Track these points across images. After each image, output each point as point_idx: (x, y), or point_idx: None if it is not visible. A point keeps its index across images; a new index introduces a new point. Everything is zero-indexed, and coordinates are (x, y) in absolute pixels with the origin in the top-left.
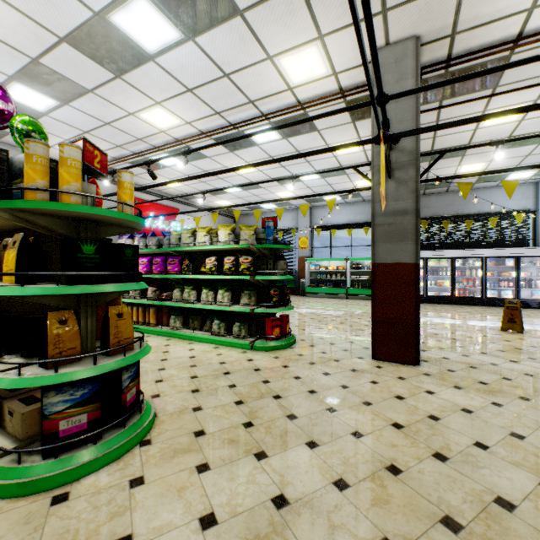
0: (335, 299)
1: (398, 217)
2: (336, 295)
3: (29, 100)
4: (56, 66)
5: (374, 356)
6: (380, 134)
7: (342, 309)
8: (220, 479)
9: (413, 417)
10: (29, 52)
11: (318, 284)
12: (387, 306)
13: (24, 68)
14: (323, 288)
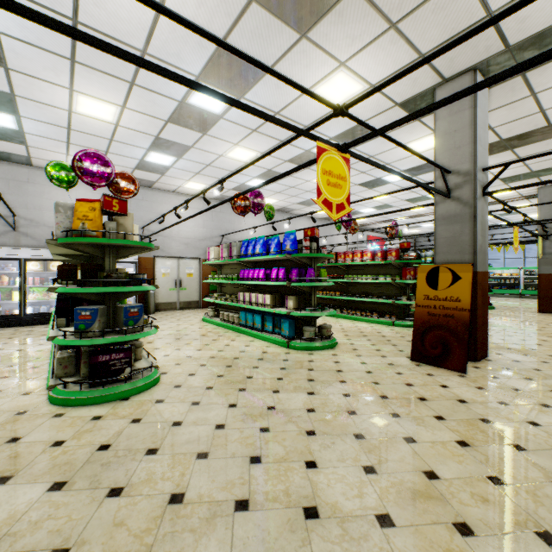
0: (509, 298)
1: (551, 255)
2: (509, 295)
3: (365, 211)
4: (391, 204)
5: (538, 311)
6: (538, 237)
7: (517, 302)
8: (494, 319)
9: (550, 319)
10: (387, 203)
11: (492, 287)
12: (545, 291)
13: (378, 205)
14: (497, 290)
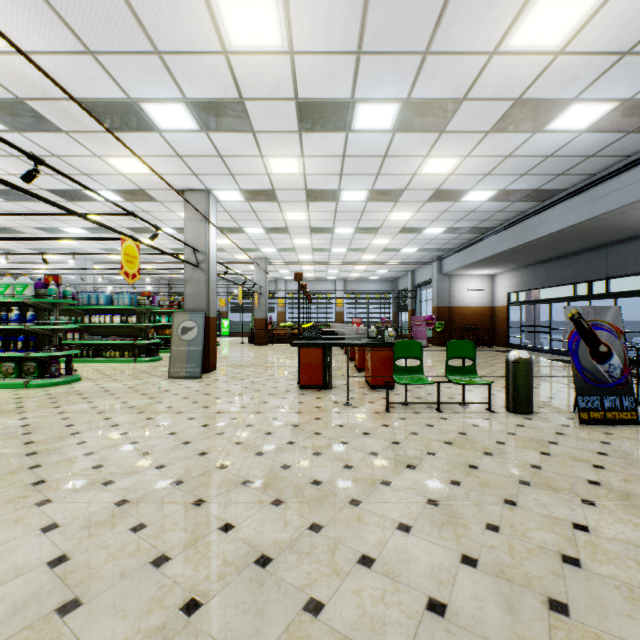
0: None
1: None
2: None
3: None
4: None
5: None
6: None
7: None
8: None
9: None
10: None
11: None
12: None
13: None
14: None
